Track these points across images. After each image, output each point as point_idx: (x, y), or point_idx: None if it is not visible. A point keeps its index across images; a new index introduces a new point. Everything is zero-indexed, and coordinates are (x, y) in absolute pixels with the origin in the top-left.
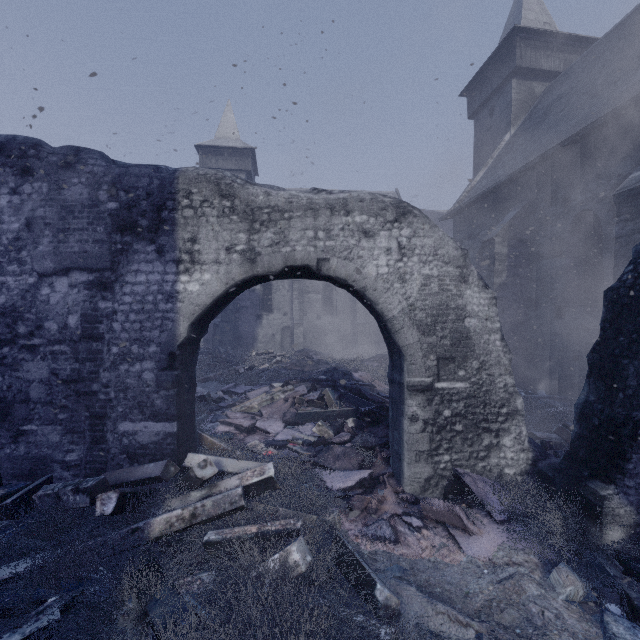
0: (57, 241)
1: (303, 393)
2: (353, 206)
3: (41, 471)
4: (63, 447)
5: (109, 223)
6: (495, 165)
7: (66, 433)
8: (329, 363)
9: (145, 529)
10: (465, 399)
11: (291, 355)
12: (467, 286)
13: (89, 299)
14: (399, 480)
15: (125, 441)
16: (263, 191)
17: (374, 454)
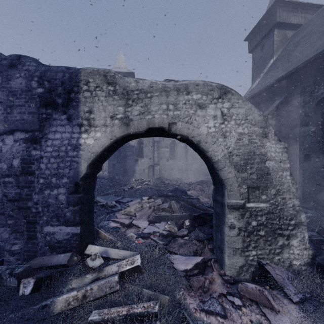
0: (6, 113)
1: (159, 203)
2: (192, 88)
3: None
4: (10, 241)
5: (38, 101)
6: (265, 76)
7: (12, 232)
8: (173, 185)
9: (51, 306)
10: (266, 214)
11: (153, 180)
12: (267, 140)
13: (26, 149)
14: (221, 265)
15: (48, 238)
16: (134, 80)
17: (203, 245)
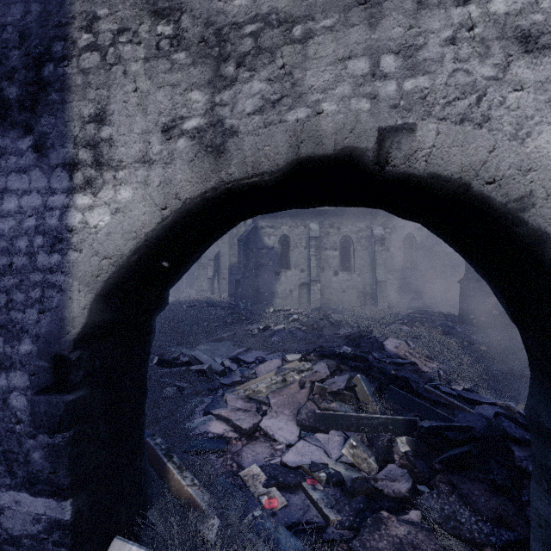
0: None
1: (324, 377)
2: None
3: None
4: None
5: None
6: None
7: None
8: (350, 325)
9: None
10: None
11: (308, 312)
12: None
13: None
14: None
15: None
16: None
17: None
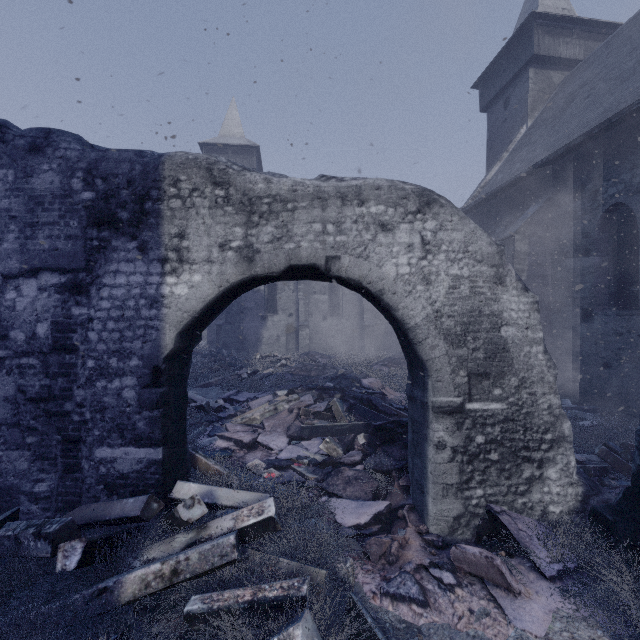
0: (24, 237)
1: (309, 403)
2: (368, 194)
3: (6, 503)
4: (31, 476)
5: (84, 216)
6: (511, 159)
7: (35, 459)
8: (336, 367)
9: (115, 590)
10: (501, 423)
11: (296, 358)
12: (504, 288)
13: (61, 304)
14: (422, 516)
15: (102, 469)
16: (262, 178)
17: (390, 479)
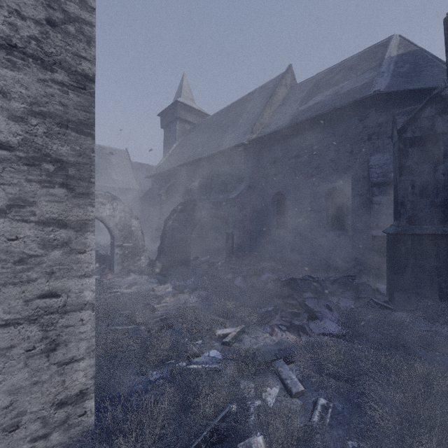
0: None
1: None
2: (99, 196)
3: None
4: None
5: None
6: (168, 158)
7: None
8: None
9: None
10: (131, 248)
11: None
12: (132, 219)
13: None
14: (113, 272)
15: None
16: None
17: (106, 269)
